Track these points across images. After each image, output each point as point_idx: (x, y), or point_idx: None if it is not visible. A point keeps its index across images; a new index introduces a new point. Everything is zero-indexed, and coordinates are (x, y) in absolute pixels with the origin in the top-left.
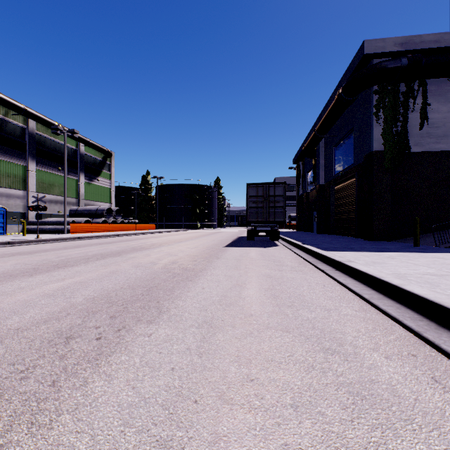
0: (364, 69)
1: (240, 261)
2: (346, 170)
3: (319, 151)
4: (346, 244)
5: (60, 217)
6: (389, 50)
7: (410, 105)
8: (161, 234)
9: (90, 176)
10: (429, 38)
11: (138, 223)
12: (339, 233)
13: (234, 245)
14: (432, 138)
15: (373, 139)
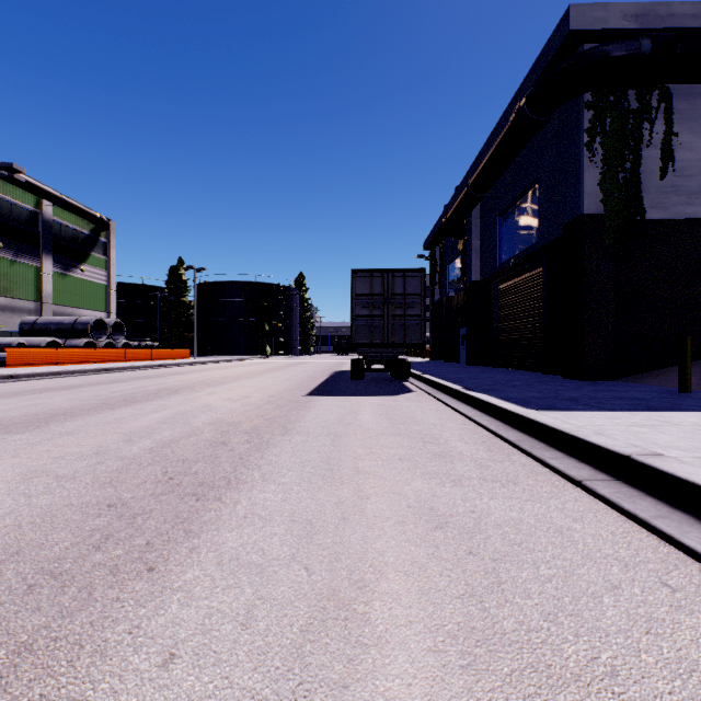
0: (571, 59)
1: (341, 443)
2: (523, 255)
3: (472, 225)
4: (548, 388)
5: (1, 336)
6: (614, 27)
7: (645, 134)
8: (195, 367)
9: (65, 263)
10: (682, 9)
11: (155, 348)
12: (509, 365)
13: (326, 391)
14: (680, 195)
15: (583, 192)
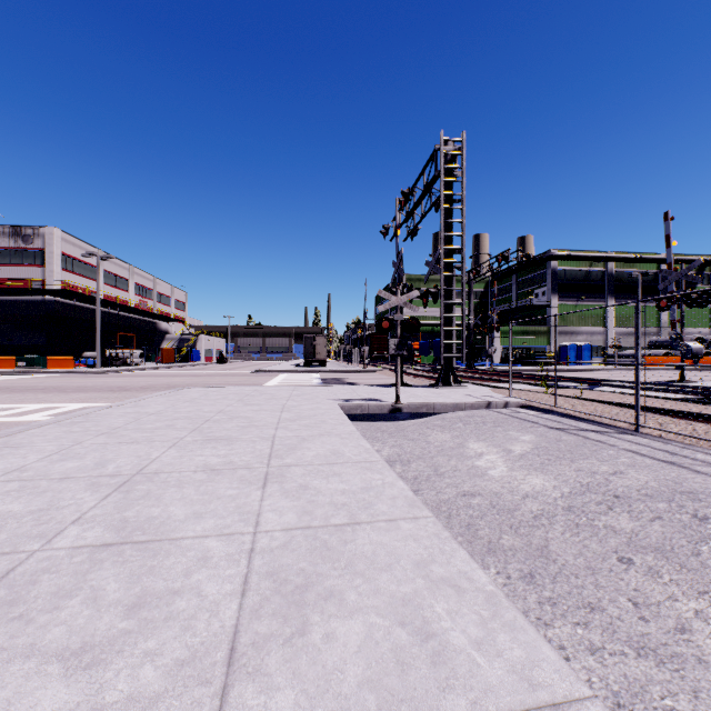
0: None
1: None
2: None
3: None
4: None
5: None
6: None
7: None
8: None
9: None
10: None
11: None
12: None
13: None
14: None
15: None
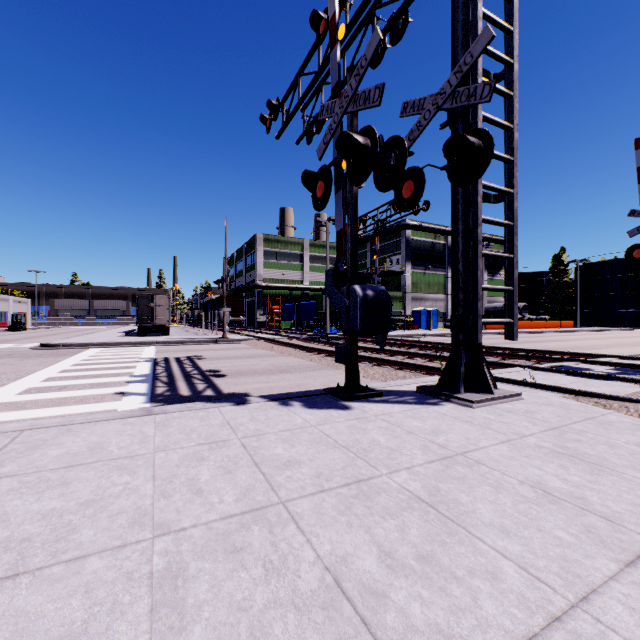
0: None
1: (632, 348)
2: None
3: None
4: None
5: None
6: None
7: None
8: (580, 333)
9: (492, 272)
10: None
11: (548, 320)
12: None
13: None
14: None
15: None
